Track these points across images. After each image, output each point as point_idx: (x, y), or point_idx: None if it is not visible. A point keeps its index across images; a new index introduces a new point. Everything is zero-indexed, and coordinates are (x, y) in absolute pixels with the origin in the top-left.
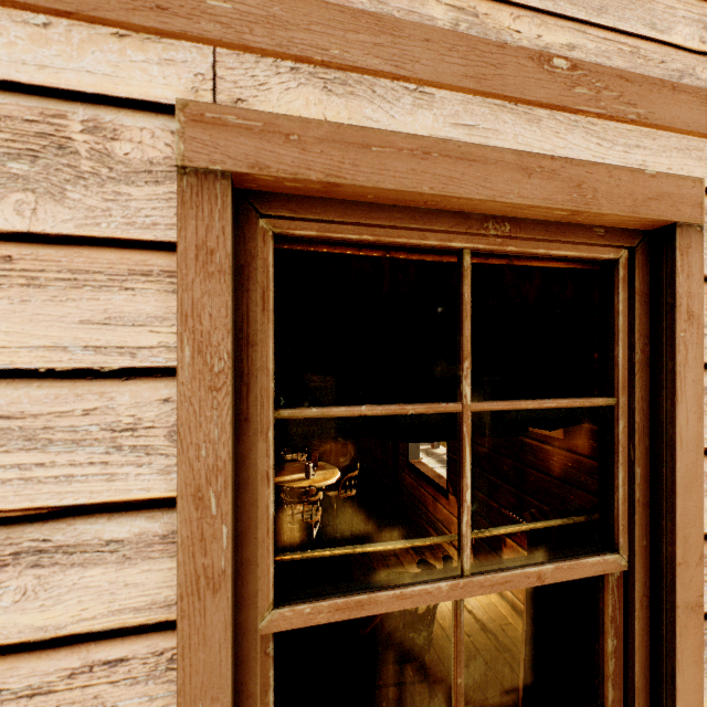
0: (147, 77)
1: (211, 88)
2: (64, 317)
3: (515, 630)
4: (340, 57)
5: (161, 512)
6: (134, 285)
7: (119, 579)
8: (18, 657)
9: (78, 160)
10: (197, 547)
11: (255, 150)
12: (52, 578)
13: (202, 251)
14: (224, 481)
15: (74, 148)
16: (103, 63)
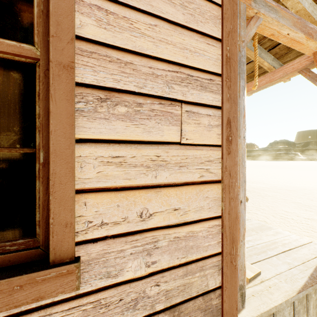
0: None
1: None
2: None
3: None
4: None
5: None
6: None
7: None
8: None
9: None
10: None
11: None
12: None
13: None
14: None
15: None
16: None
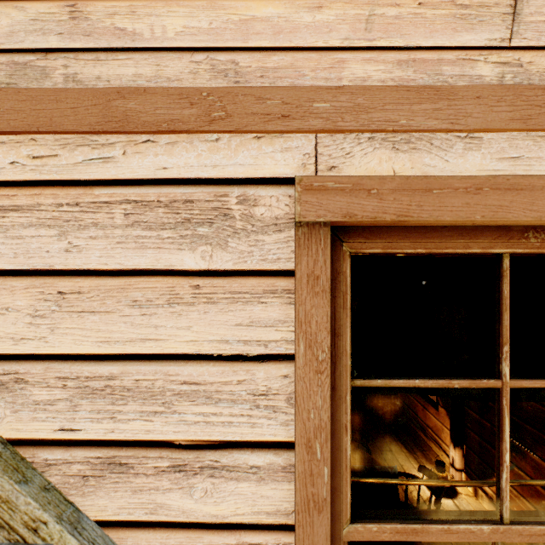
0: (274, 162)
1: (314, 162)
2: (227, 322)
3: None
4: (407, 125)
5: (282, 450)
6: (266, 300)
7: (258, 491)
8: (202, 531)
9: (234, 222)
10: (307, 479)
11: (346, 204)
12: (220, 485)
13: (311, 277)
14: (325, 436)
15: (232, 214)
16: (248, 157)
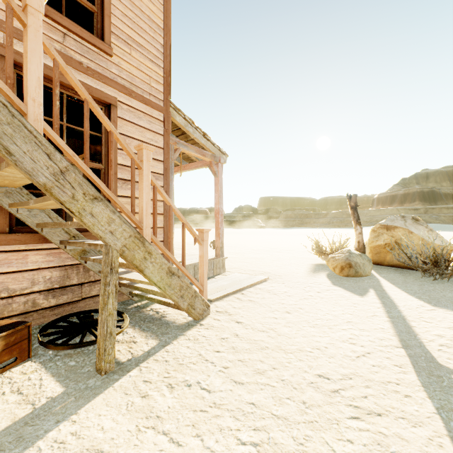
0: None
1: (3, 40)
2: None
3: None
4: None
5: None
6: None
7: None
8: None
9: None
10: None
11: (15, 56)
12: None
13: (3, 69)
14: None
15: None
16: None
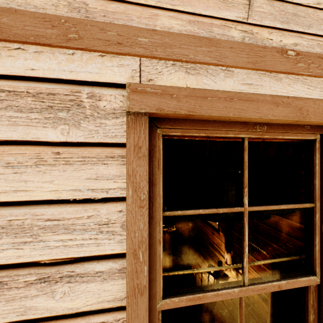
0: (113, 73)
1: (139, 75)
2: (80, 177)
3: (253, 297)
4: (193, 58)
5: (118, 259)
6: (107, 162)
7: (101, 288)
8: (62, 321)
9: (85, 110)
10: (134, 275)
11: (158, 102)
12: (75, 287)
13: (136, 147)
14: (145, 246)
15: (84, 105)
16: (95, 68)
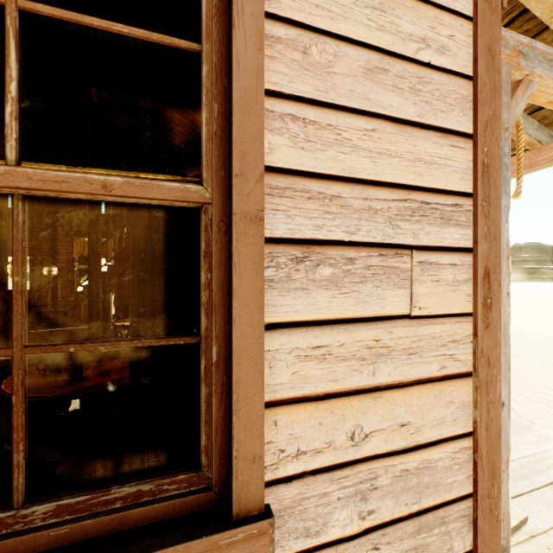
0: None
1: None
2: None
3: None
4: None
5: None
6: None
7: None
8: None
9: None
10: None
11: None
12: None
13: None
14: None
15: None
16: None
